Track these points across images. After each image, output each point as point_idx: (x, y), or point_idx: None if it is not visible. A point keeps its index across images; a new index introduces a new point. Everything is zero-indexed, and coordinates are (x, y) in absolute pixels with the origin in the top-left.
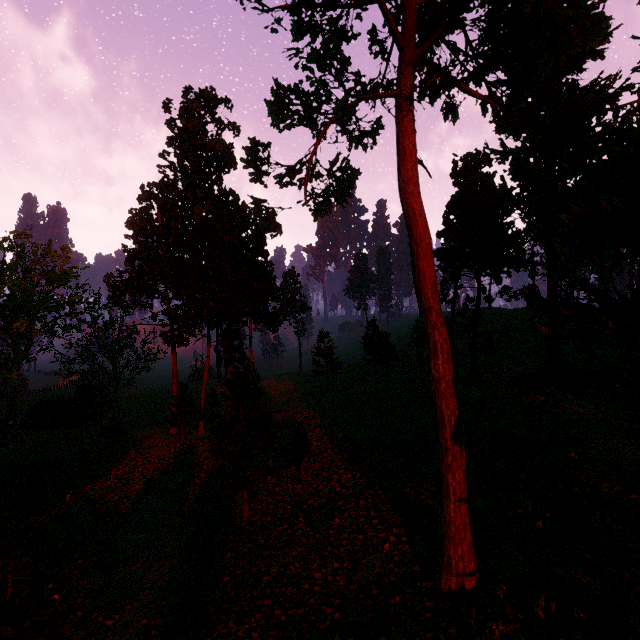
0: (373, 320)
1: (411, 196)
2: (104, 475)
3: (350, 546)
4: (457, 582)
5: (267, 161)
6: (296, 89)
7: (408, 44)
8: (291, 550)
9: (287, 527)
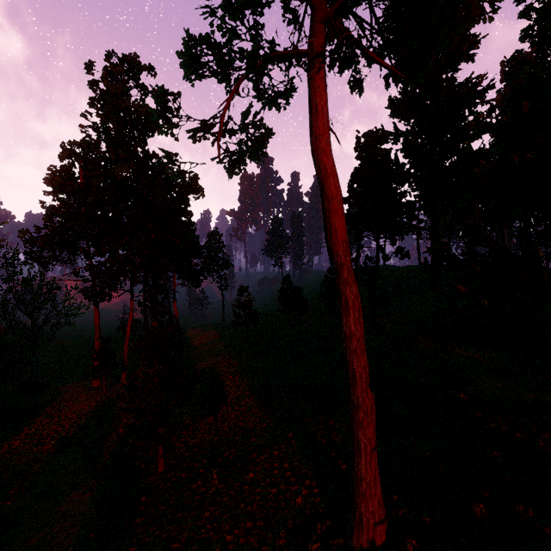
0: (287, 276)
1: (323, 153)
2: (14, 435)
3: (263, 502)
4: (368, 539)
5: (177, 112)
6: (207, 38)
7: (320, 3)
8: (203, 510)
9: (201, 484)
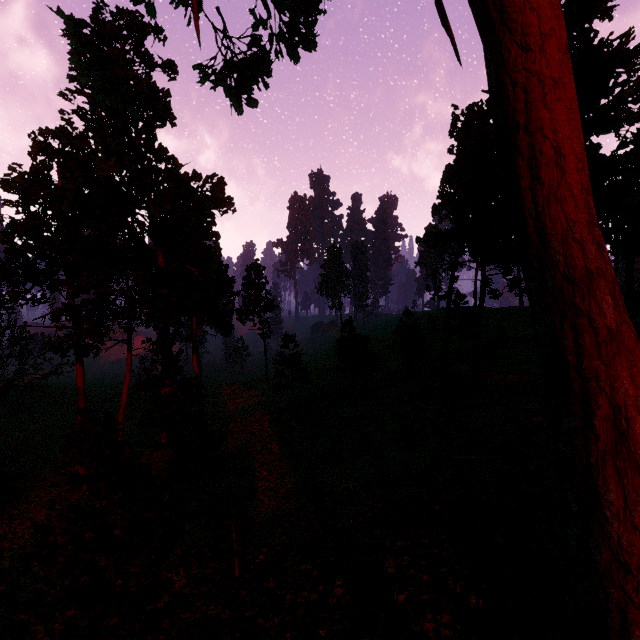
0: (349, 320)
1: None
2: None
3: None
4: None
5: None
6: None
7: None
8: None
9: None
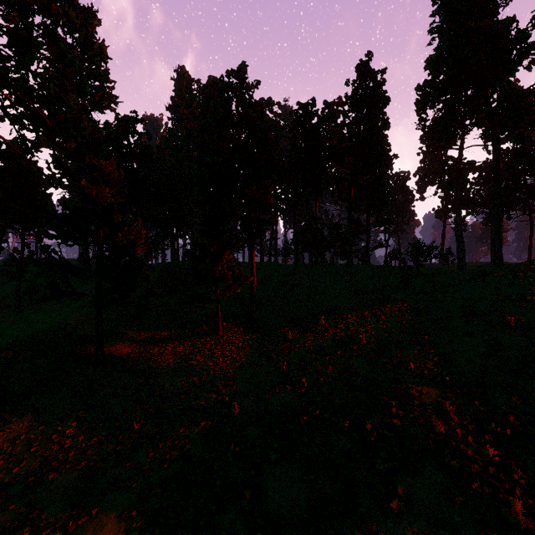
0: None
1: None
2: None
3: None
4: None
5: None
6: None
7: None
8: None
9: None
